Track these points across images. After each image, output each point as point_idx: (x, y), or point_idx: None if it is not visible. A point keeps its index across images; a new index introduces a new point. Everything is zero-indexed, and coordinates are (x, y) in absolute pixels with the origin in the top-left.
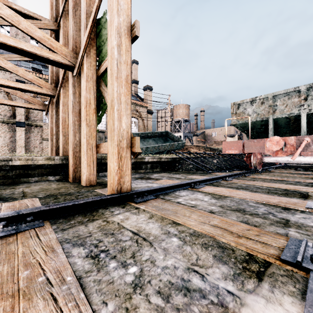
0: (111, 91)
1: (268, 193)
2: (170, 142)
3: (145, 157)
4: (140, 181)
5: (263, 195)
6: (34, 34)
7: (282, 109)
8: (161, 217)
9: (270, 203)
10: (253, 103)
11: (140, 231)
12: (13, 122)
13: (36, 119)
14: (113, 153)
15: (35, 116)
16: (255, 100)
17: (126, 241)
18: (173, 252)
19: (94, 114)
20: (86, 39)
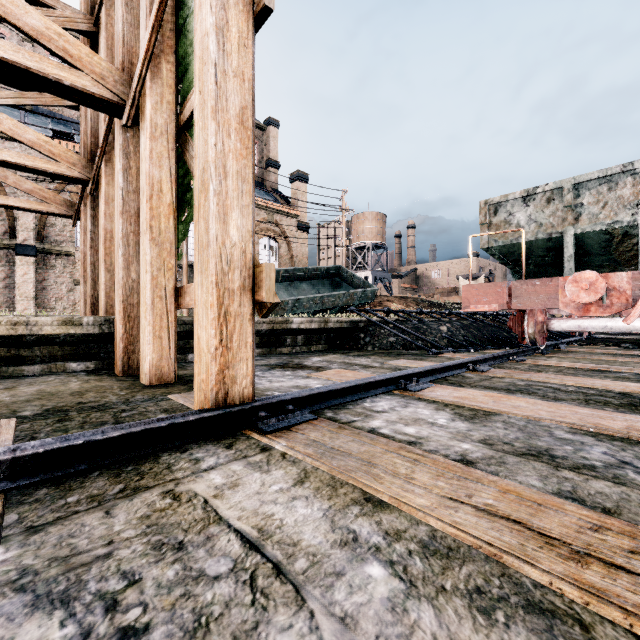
0: (201, 146)
1: (588, 404)
2: (346, 288)
3: (291, 320)
4: (280, 374)
5: (580, 409)
6: (24, 22)
7: (595, 213)
8: (330, 478)
9: (608, 431)
10: (529, 202)
11: (267, 532)
12: (10, 246)
13: (60, 239)
14: (207, 304)
15: (58, 232)
16: (534, 194)
17: (217, 582)
18: (377, 638)
19: (171, 217)
20: (149, 36)
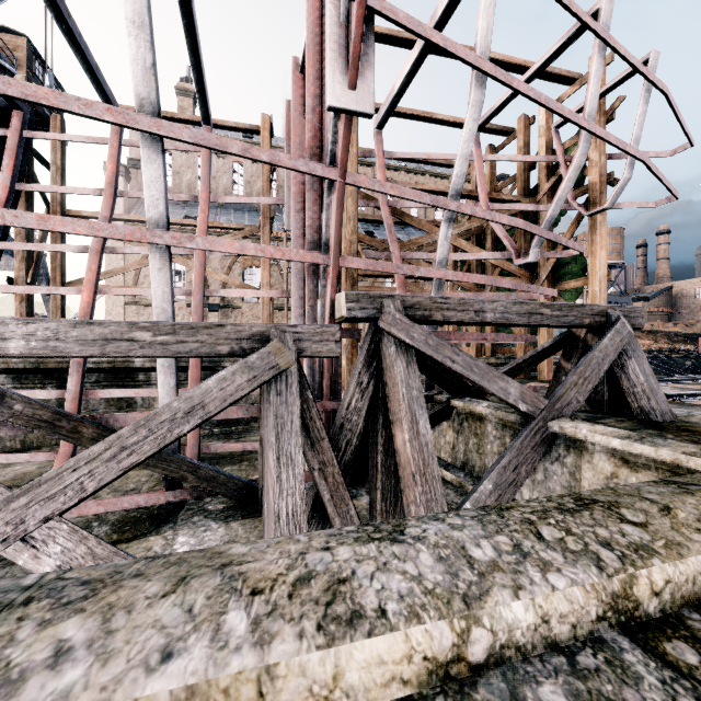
0: None
1: None
2: None
3: None
4: None
5: None
6: (511, 269)
7: None
8: None
9: None
10: None
11: None
12: None
13: None
14: None
15: None
16: None
17: None
18: None
19: None
20: (551, 268)
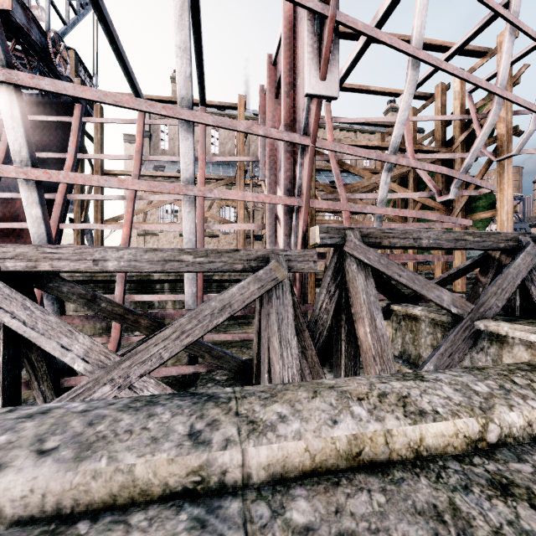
0: None
1: None
2: None
3: None
4: None
5: None
6: (431, 205)
7: None
8: None
9: None
10: None
11: None
12: None
13: None
14: None
15: None
16: None
17: None
18: None
19: None
20: (464, 202)
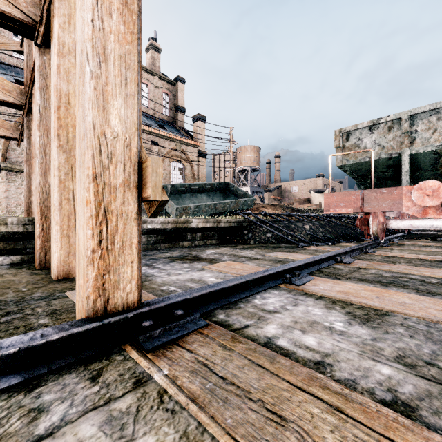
0: (80, 27)
1: None
2: (232, 198)
3: (191, 220)
4: (178, 266)
5: None
6: None
7: (426, 137)
8: None
9: None
10: (374, 130)
11: None
12: None
13: (20, 160)
14: (83, 201)
15: (18, 155)
16: (377, 124)
17: None
18: None
19: None
20: None
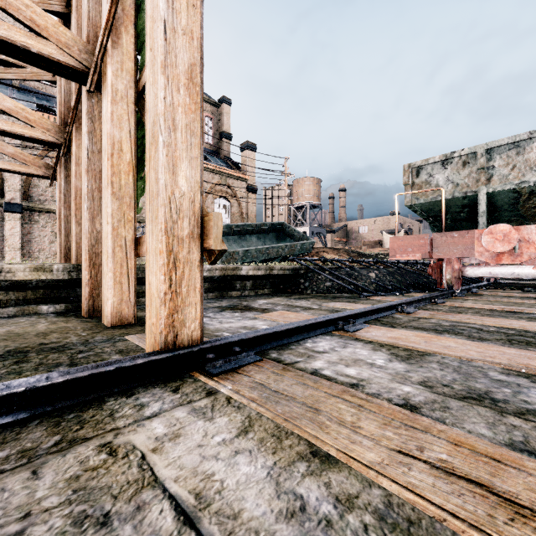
0: (152, 100)
1: (512, 344)
2: (288, 241)
3: (240, 267)
4: (229, 315)
5: (507, 349)
6: None
7: (505, 174)
8: (275, 427)
9: None
10: (447, 165)
11: (206, 499)
12: None
13: (43, 198)
14: (156, 251)
15: (41, 193)
16: (451, 158)
17: None
18: None
19: (130, 174)
20: (109, 7)
